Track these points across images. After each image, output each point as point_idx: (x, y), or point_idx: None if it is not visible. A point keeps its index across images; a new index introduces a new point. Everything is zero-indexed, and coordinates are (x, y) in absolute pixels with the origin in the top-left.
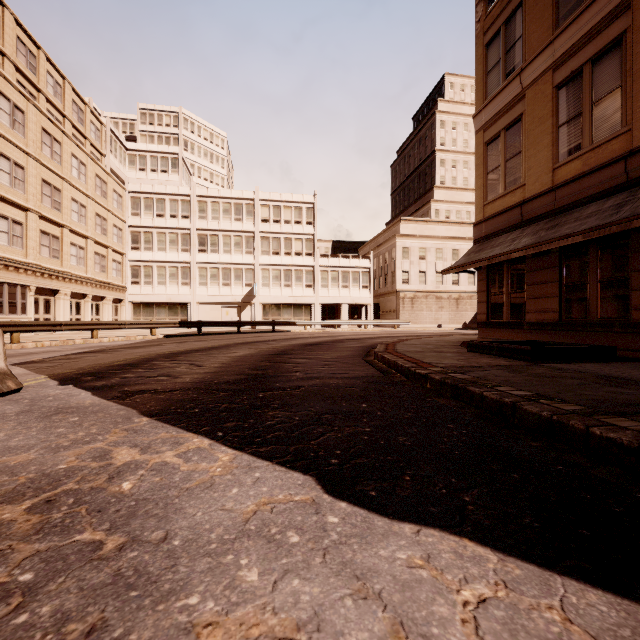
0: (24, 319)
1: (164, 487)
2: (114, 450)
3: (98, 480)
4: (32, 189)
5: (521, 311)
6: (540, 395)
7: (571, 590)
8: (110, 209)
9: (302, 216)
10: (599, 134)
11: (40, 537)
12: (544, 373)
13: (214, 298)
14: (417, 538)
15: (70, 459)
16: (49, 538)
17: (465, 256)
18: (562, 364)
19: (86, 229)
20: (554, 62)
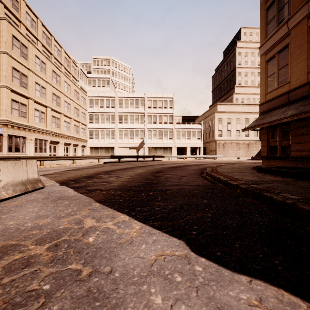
0: (45, 155)
1: (108, 241)
2: (84, 219)
3: (78, 235)
4: (48, 97)
5: (288, 150)
6: (308, 199)
7: None
8: (80, 105)
9: (167, 104)
10: None
11: (52, 265)
12: (306, 186)
13: (126, 145)
14: (250, 286)
15: (65, 223)
16: (56, 266)
17: (254, 121)
18: None
19: (70, 114)
20: (308, 13)
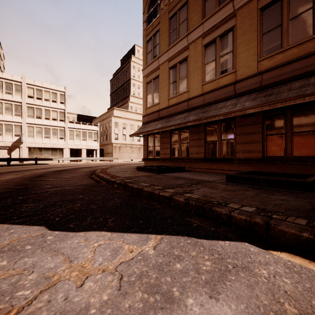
0: None
1: None
2: None
3: None
4: None
5: (159, 154)
6: (152, 184)
7: (128, 235)
8: None
9: (57, 98)
10: (181, 90)
11: None
12: (159, 177)
13: None
14: (85, 235)
15: None
16: None
17: (139, 129)
18: (167, 174)
19: None
20: (169, 58)
